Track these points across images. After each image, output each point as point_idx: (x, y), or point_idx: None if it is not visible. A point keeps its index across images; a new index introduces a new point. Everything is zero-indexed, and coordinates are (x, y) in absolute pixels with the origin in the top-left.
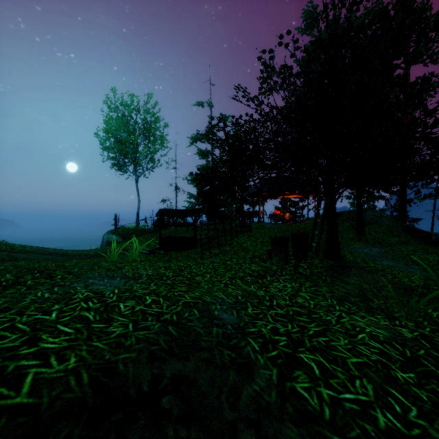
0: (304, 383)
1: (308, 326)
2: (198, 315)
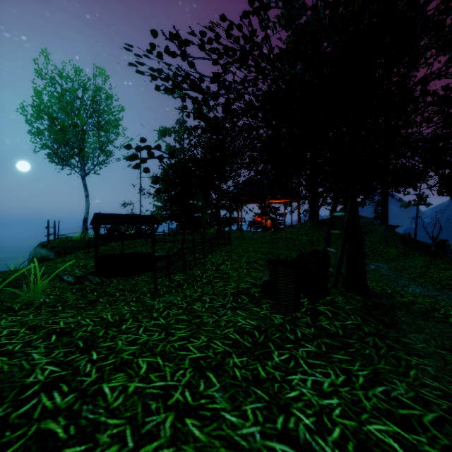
0: None
1: None
2: None
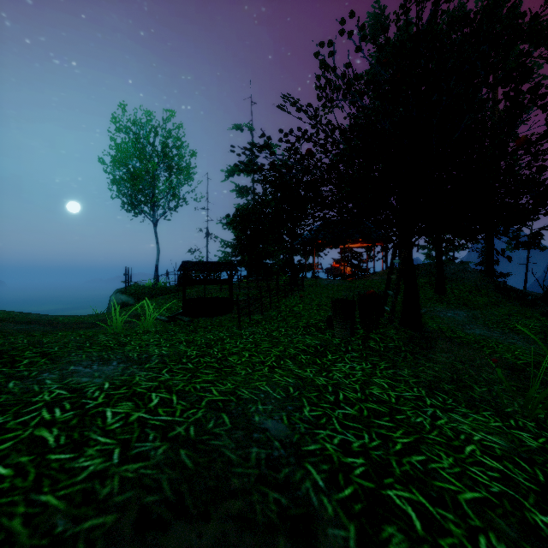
0: None
1: (393, 436)
2: (229, 424)
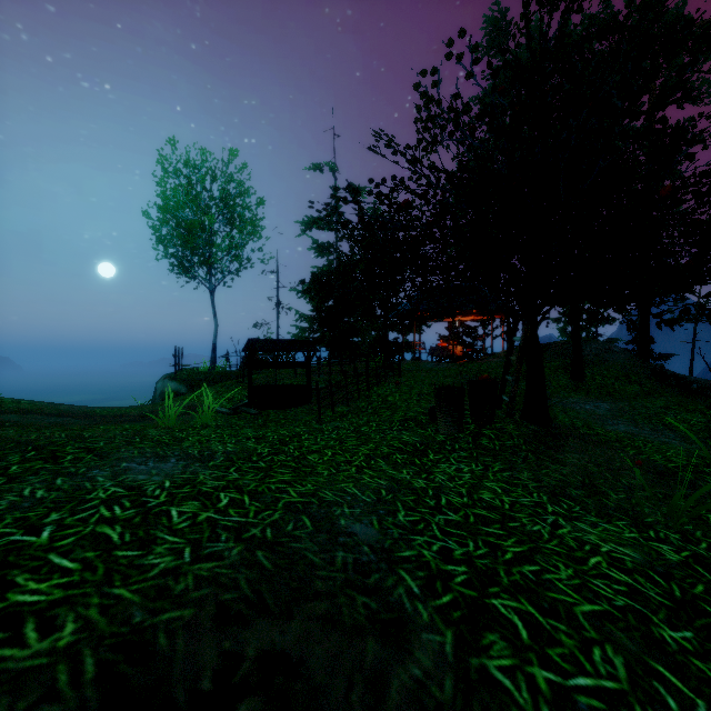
0: (503, 658)
1: (503, 545)
2: (311, 527)
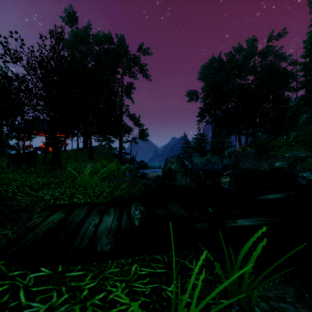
0: None
1: (3, 181)
2: None
